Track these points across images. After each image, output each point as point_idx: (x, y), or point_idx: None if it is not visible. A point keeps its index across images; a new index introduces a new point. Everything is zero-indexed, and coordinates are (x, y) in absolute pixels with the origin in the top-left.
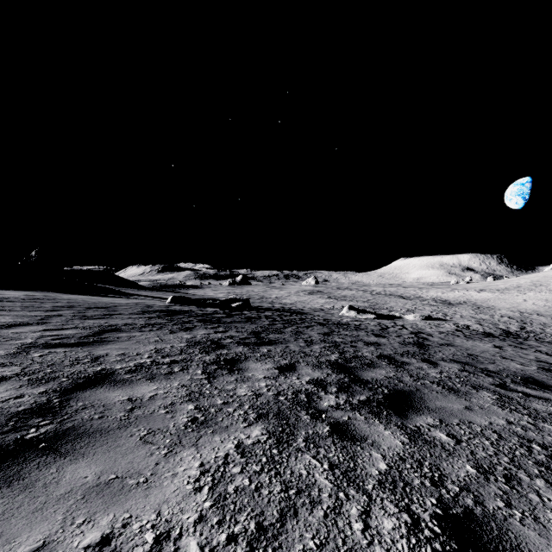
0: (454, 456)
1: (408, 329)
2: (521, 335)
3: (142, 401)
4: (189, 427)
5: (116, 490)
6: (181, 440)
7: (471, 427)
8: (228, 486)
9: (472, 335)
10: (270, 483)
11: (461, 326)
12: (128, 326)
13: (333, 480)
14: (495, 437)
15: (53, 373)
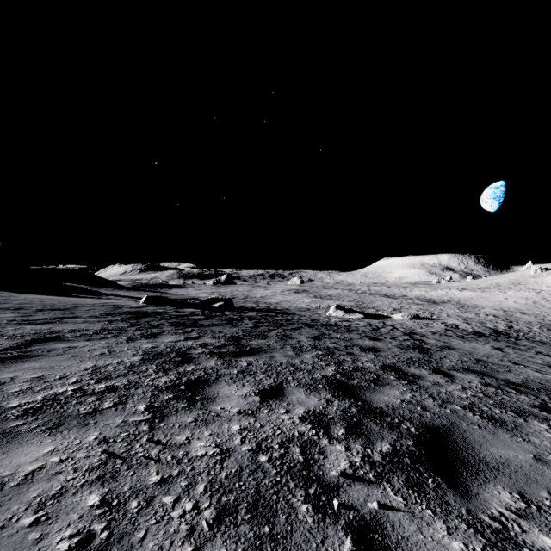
0: None
1: (400, 330)
2: (511, 334)
3: (2, 490)
4: None
5: None
6: None
7: None
8: None
9: (464, 335)
10: None
11: (450, 325)
12: (76, 333)
13: None
14: None
15: None
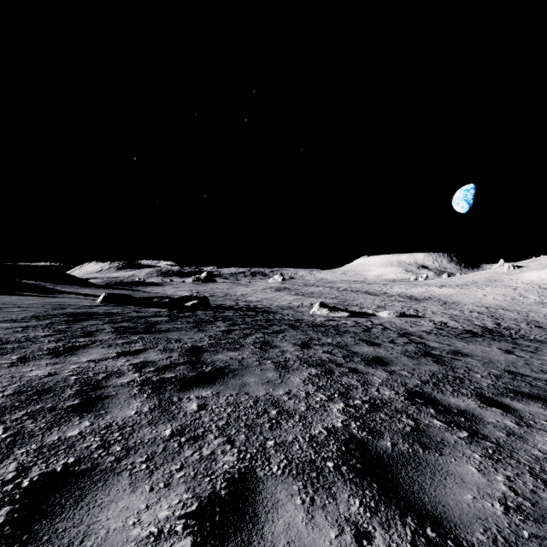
0: None
1: (392, 330)
2: (502, 332)
3: None
4: None
5: None
6: None
7: None
8: None
9: (458, 334)
10: None
11: (439, 323)
12: None
13: None
14: None
15: None
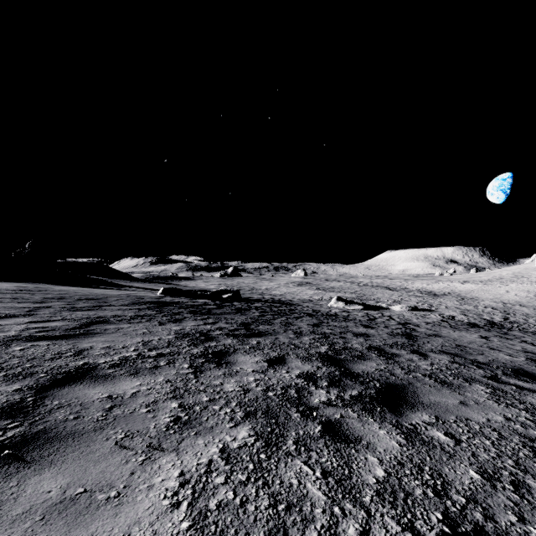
0: (456, 459)
1: (395, 320)
2: (505, 325)
3: (123, 399)
4: (171, 428)
5: (82, 508)
6: (161, 444)
7: (469, 424)
8: (209, 500)
9: (457, 325)
10: (257, 496)
11: (447, 317)
12: (117, 318)
13: (327, 491)
14: (495, 436)
15: (31, 368)
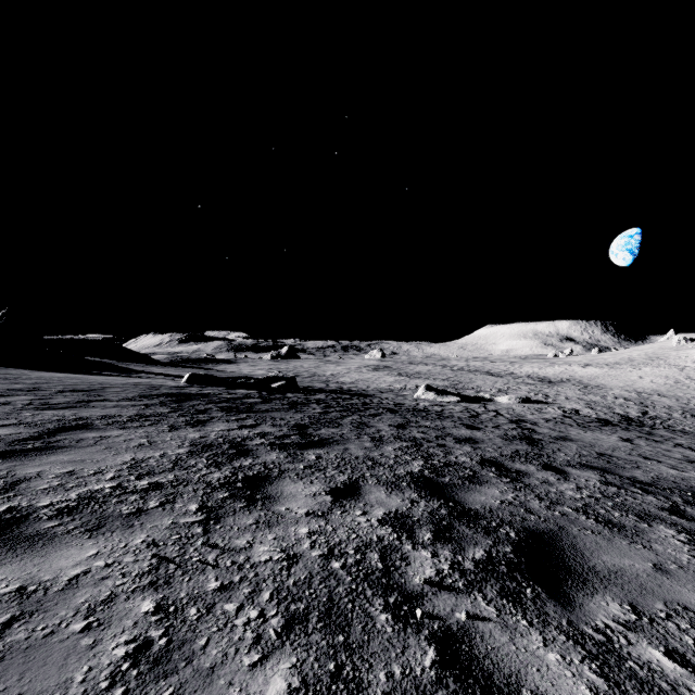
0: None
1: (505, 417)
2: (645, 421)
3: (46, 595)
4: (120, 680)
5: None
6: None
7: None
8: None
9: (586, 422)
10: None
11: (569, 411)
12: (107, 420)
13: None
14: None
15: None
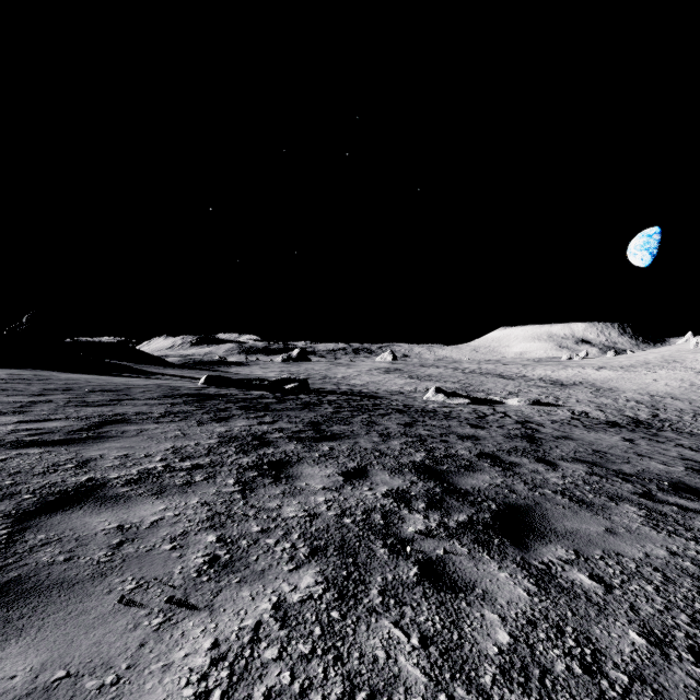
0: (608, 615)
1: (512, 418)
2: (654, 424)
3: (139, 530)
4: (204, 573)
5: None
6: (188, 597)
7: (621, 562)
8: (254, 687)
9: (593, 424)
10: (325, 679)
11: (578, 413)
12: (141, 415)
13: (428, 669)
14: (659, 579)
15: (13, 486)
